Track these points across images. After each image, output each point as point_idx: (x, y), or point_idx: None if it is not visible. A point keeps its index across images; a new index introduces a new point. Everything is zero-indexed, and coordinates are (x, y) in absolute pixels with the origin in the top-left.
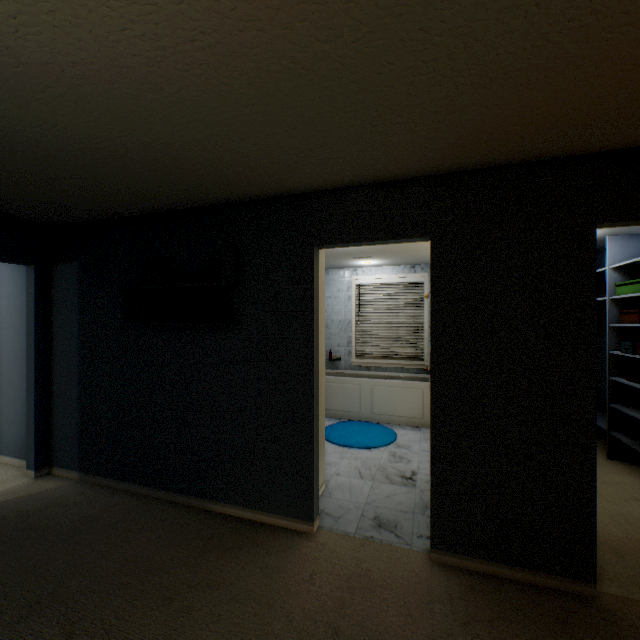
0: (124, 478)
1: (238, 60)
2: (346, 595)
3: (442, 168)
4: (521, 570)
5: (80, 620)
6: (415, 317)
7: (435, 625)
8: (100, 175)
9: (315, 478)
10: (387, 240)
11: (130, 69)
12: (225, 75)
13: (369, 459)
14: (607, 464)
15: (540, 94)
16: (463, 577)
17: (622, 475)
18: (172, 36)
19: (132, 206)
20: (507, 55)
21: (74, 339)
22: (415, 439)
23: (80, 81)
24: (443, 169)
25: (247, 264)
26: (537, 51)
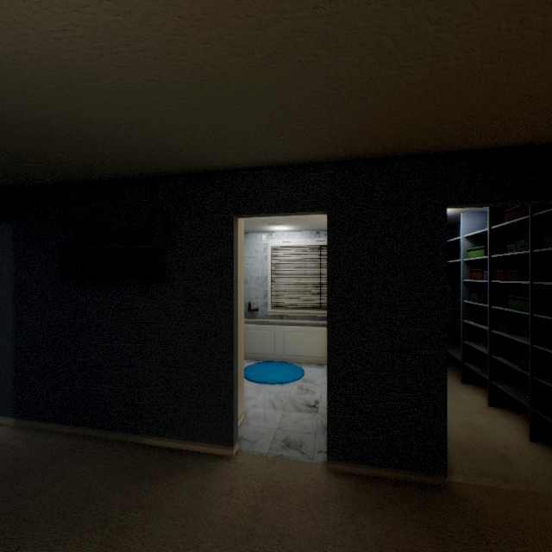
0: (60, 421)
1: (167, 63)
2: (259, 503)
3: (336, 157)
4: (395, 470)
5: (19, 549)
6: (320, 274)
7: (329, 519)
8: (38, 146)
9: (235, 410)
10: (294, 212)
11: (70, 61)
12: (156, 74)
13: (281, 392)
14: (461, 387)
15: (404, 108)
16: (352, 480)
17: (471, 394)
18: (109, 39)
19: (68, 174)
20: (378, 79)
21: (9, 295)
22: (319, 374)
23: (22, 67)
24: (337, 157)
25: (176, 229)
26: (399, 78)
